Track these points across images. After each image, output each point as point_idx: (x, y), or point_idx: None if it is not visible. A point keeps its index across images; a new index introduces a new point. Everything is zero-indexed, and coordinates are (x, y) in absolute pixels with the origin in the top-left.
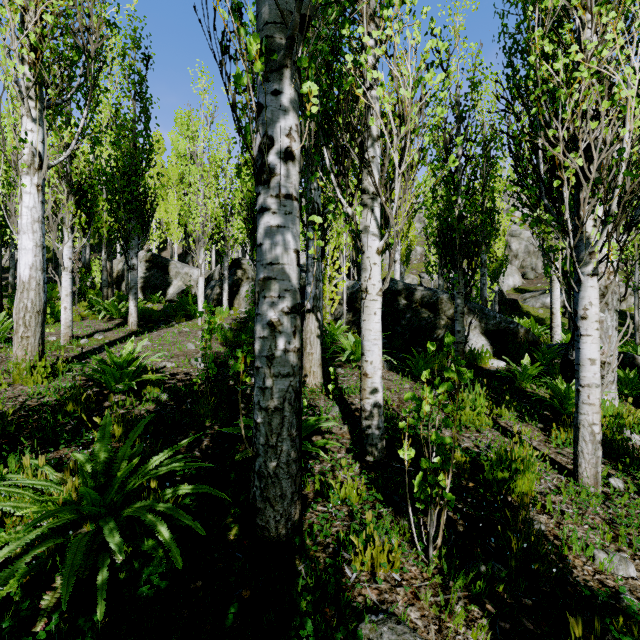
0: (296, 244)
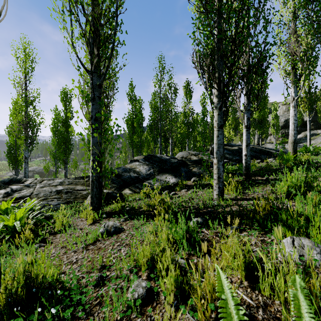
0: None
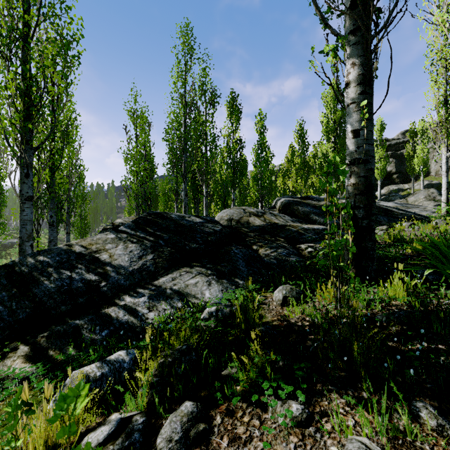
0: (352, 127)
